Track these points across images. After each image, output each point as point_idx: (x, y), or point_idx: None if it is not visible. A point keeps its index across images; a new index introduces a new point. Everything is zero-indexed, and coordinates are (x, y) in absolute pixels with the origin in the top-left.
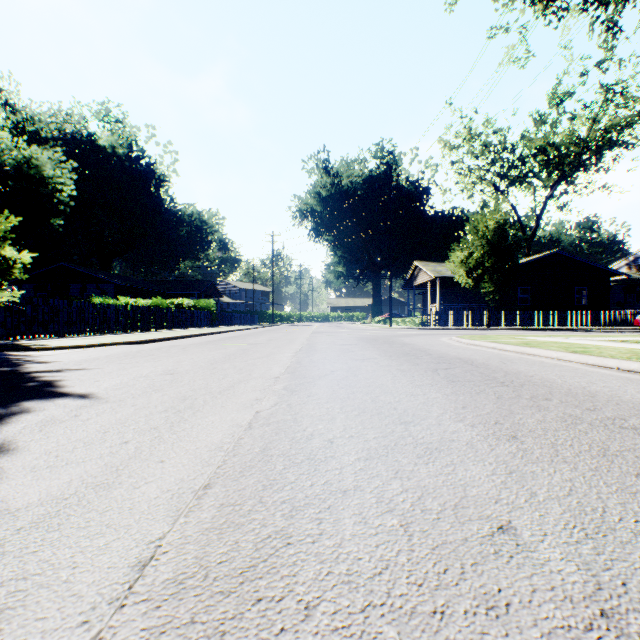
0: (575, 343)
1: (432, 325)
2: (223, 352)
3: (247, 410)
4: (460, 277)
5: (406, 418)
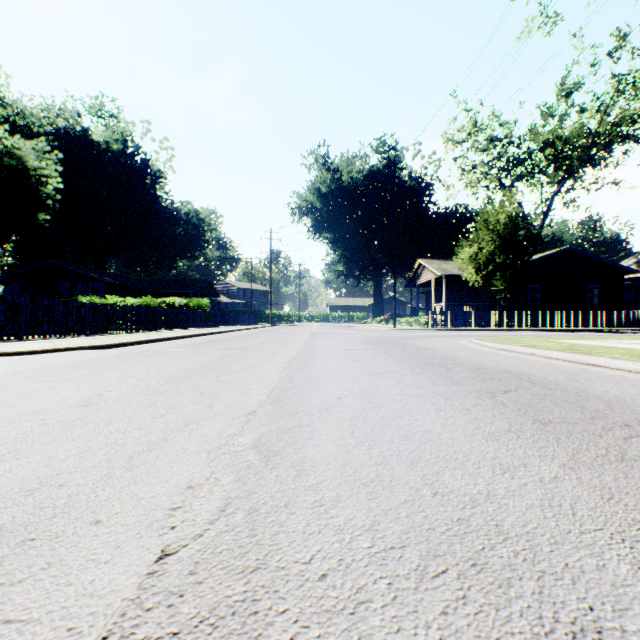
0: (631, 348)
1: (438, 325)
2: (196, 361)
3: (141, 543)
4: (468, 274)
5: (566, 598)
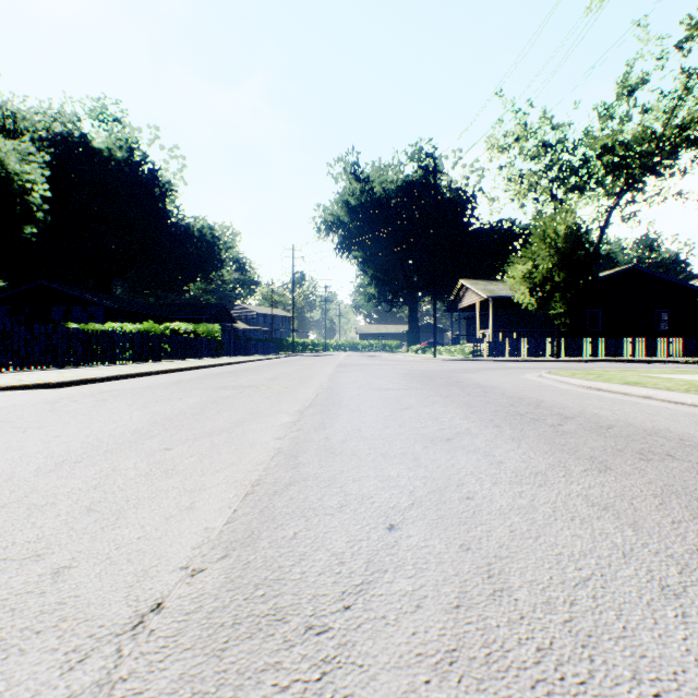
0: None
1: (485, 355)
2: (160, 411)
3: None
4: (521, 296)
5: None
